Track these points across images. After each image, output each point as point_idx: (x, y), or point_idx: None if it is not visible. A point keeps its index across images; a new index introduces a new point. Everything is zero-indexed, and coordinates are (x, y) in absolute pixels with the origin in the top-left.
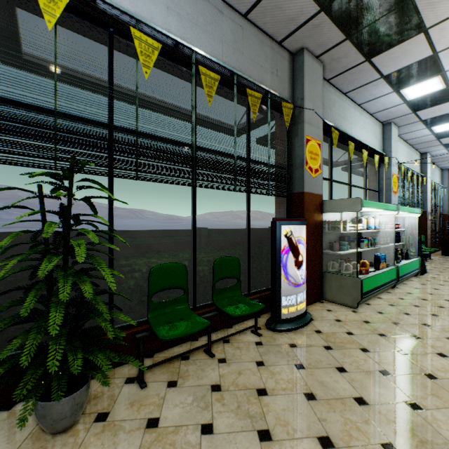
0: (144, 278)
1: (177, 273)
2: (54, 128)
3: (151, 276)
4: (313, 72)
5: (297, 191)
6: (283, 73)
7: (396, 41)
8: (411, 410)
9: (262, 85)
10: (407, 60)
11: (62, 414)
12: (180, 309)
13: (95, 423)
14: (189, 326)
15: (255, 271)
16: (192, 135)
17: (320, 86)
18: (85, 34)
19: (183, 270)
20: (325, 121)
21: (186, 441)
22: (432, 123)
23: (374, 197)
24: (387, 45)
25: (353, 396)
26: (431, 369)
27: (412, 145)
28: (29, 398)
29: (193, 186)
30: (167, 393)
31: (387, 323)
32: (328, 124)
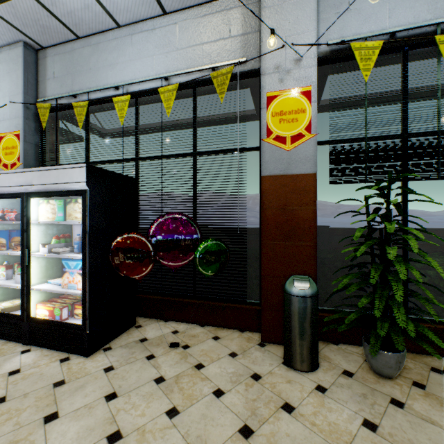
0: (439, 277)
1: None
2: (364, 152)
3: None
4: None
5: None
6: None
7: None
8: None
9: None
10: None
11: (389, 364)
12: None
13: (414, 386)
14: None
15: None
16: None
17: None
18: (375, 66)
19: None
20: None
21: None
22: None
23: None
24: None
25: None
26: None
27: None
28: (372, 339)
29: None
30: None
31: None
32: None
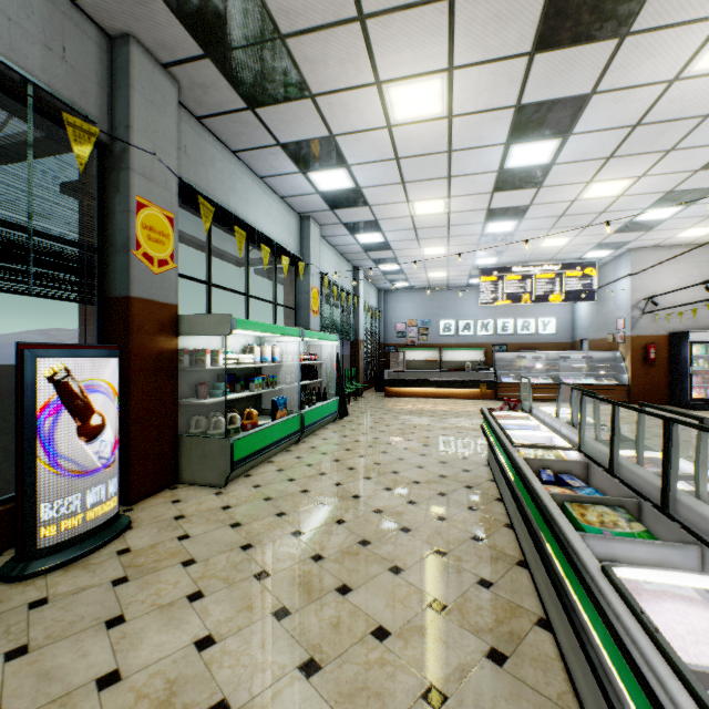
0: None
1: None
2: None
3: None
4: (155, 89)
5: (119, 293)
6: (83, 61)
7: (281, 96)
8: (196, 653)
9: (4, 58)
10: (303, 132)
11: None
12: None
13: None
14: None
15: (4, 457)
16: None
17: (173, 119)
18: None
19: None
20: (190, 182)
21: None
22: (355, 230)
23: (291, 317)
24: (272, 96)
25: (99, 676)
26: (270, 562)
27: (342, 254)
28: None
29: None
30: None
31: (256, 502)
32: (192, 189)
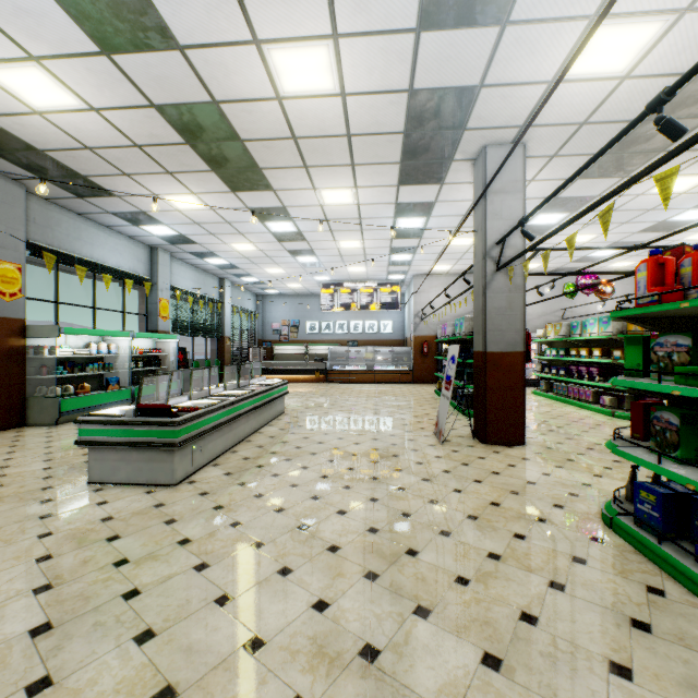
0: None
1: None
2: None
3: None
4: (8, 194)
5: None
6: None
7: (98, 195)
8: (3, 461)
9: None
10: (123, 209)
11: None
12: None
13: None
14: None
15: None
16: None
17: (21, 209)
18: None
19: None
20: (37, 242)
21: None
22: (201, 256)
23: (144, 321)
24: (92, 194)
25: None
26: (57, 444)
27: (204, 270)
28: None
29: None
30: None
31: (70, 430)
32: (38, 248)
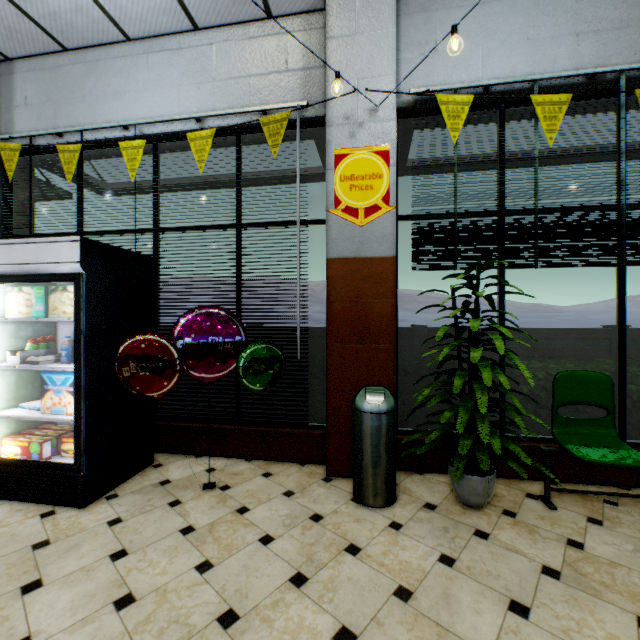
0: (540, 386)
1: (595, 385)
2: (453, 231)
3: (557, 383)
4: None
5: None
6: None
7: None
8: None
9: None
10: None
11: (476, 490)
12: (600, 434)
13: (503, 515)
14: (620, 457)
15: None
16: (619, 192)
17: None
18: (470, 123)
19: (605, 382)
20: None
21: (630, 580)
22: None
23: None
24: None
25: None
26: None
27: None
28: (456, 461)
29: (621, 266)
30: (588, 527)
31: None
32: None
